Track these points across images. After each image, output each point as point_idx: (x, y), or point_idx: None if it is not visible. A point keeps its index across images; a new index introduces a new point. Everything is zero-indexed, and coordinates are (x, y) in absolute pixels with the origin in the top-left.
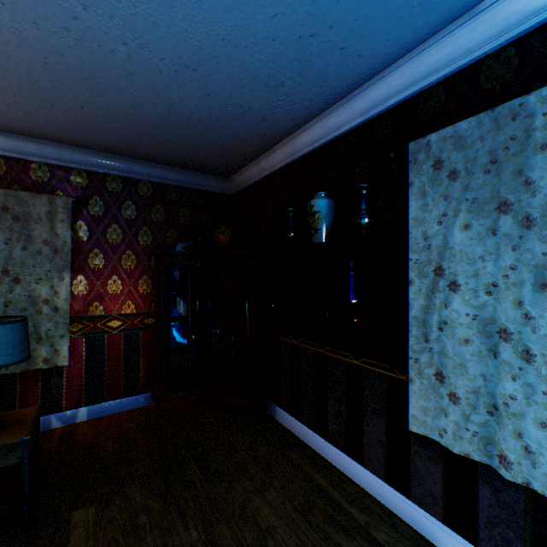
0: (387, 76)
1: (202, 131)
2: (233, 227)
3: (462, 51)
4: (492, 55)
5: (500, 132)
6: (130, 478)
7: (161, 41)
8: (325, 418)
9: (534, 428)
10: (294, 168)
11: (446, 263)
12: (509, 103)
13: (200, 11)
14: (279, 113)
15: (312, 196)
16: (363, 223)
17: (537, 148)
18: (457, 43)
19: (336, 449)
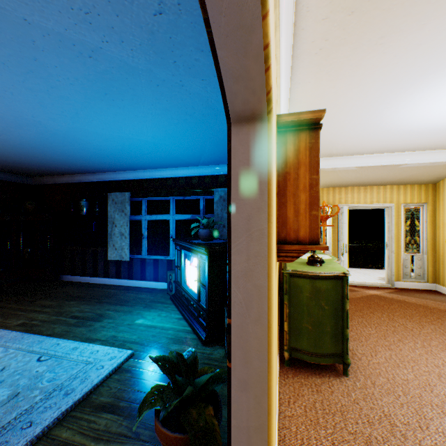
0: (103, 174)
1: (32, 169)
2: (34, 201)
3: (118, 177)
4: (123, 180)
5: (123, 197)
6: (5, 297)
7: (35, 161)
8: (86, 270)
9: (127, 250)
10: (73, 185)
11: (115, 221)
12: (124, 193)
13: (52, 162)
14: (68, 172)
15: (81, 197)
16: (97, 210)
17: (127, 202)
18: (117, 175)
19: (90, 277)
